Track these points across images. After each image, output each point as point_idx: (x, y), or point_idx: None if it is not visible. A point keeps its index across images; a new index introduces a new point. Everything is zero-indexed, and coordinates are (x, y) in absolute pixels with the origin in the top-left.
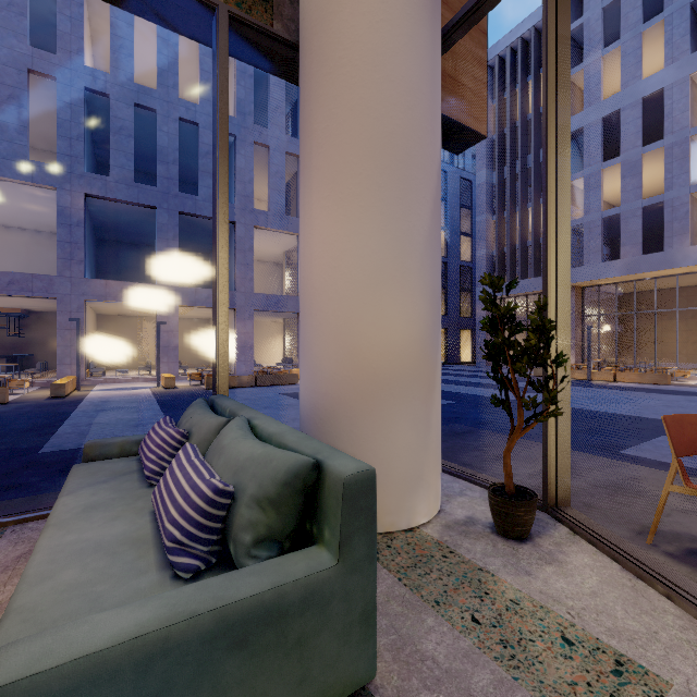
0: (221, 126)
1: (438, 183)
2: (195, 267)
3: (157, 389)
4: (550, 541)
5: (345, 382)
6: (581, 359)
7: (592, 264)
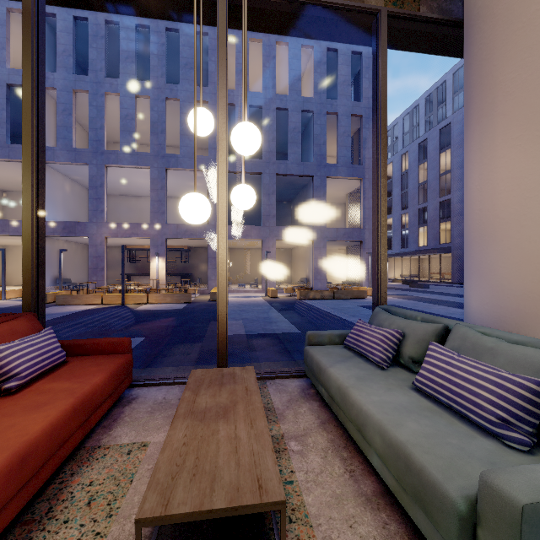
0: (382, 101)
1: None
2: (282, 212)
3: (266, 298)
4: None
5: None
6: None
7: None
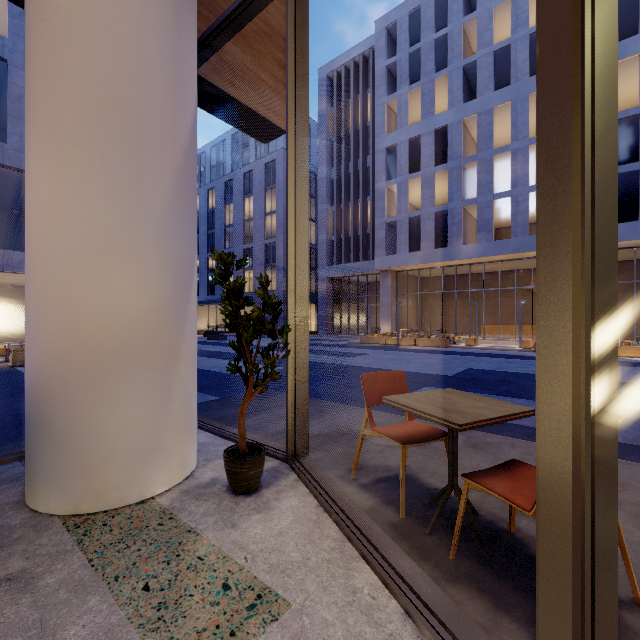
0: None
1: (186, 160)
2: (9, 226)
3: None
4: (274, 490)
5: (63, 356)
6: (395, 329)
7: (403, 253)
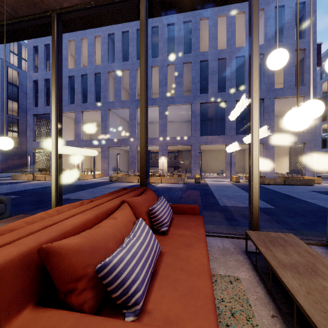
0: None
1: None
2: (237, 125)
3: (231, 182)
4: None
5: None
6: None
7: None
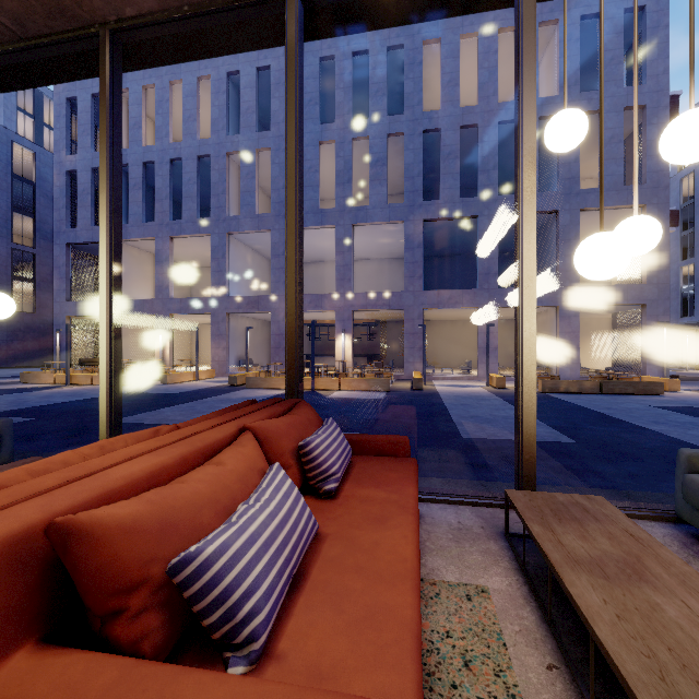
0: None
1: None
2: (501, 268)
3: (489, 388)
4: None
5: None
6: None
7: None
